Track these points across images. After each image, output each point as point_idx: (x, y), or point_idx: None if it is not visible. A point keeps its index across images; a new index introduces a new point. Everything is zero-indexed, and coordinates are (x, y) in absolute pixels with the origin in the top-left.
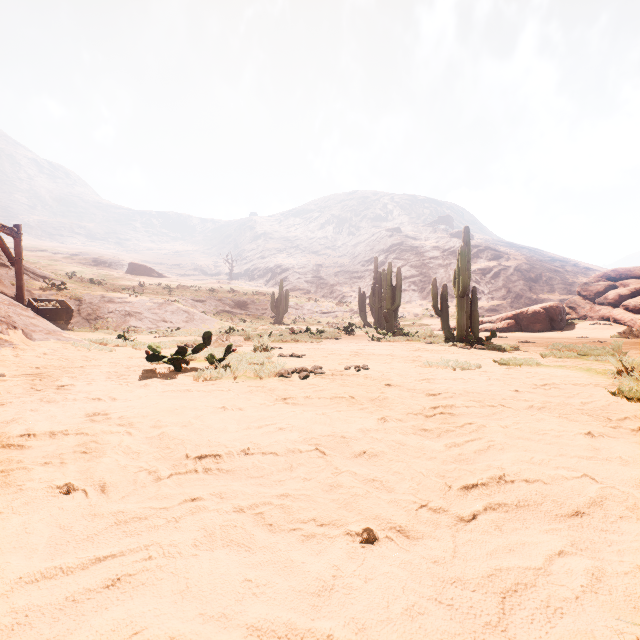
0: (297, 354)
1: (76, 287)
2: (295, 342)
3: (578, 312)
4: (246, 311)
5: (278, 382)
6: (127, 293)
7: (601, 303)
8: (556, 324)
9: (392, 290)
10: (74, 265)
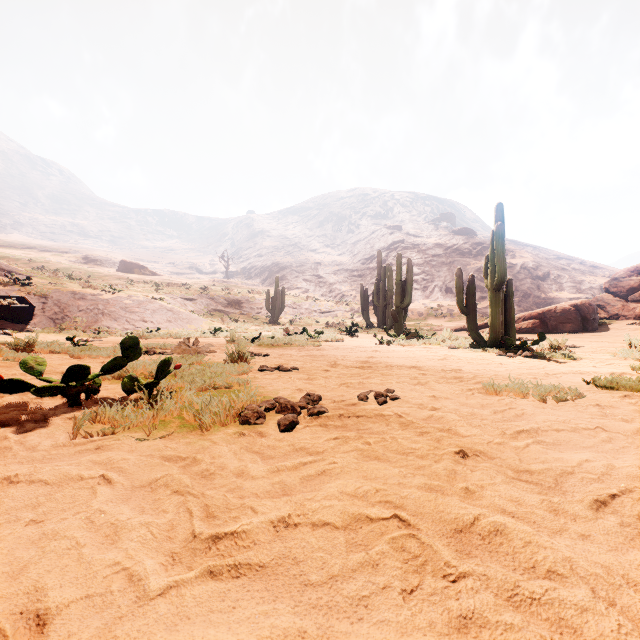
0: (285, 367)
1: (47, 283)
2: (288, 346)
3: (608, 311)
4: (240, 310)
5: (233, 441)
6: (103, 289)
7: (636, 300)
8: (589, 324)
9: (401, 285)
10: (61, 262)
